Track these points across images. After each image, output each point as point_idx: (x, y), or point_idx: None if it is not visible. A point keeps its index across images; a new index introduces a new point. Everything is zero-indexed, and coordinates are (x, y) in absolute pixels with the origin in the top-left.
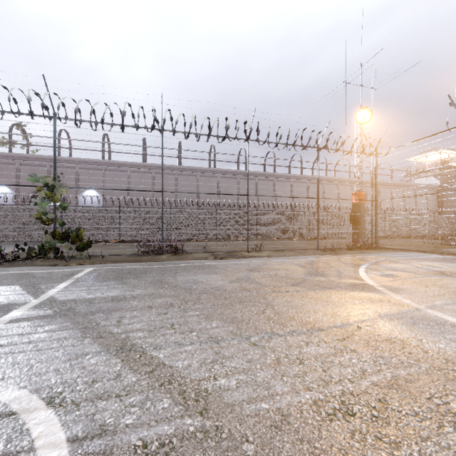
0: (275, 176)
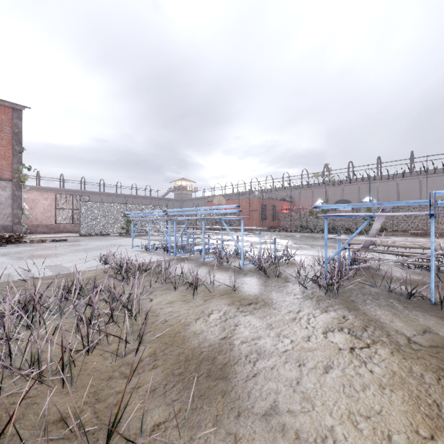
0: None
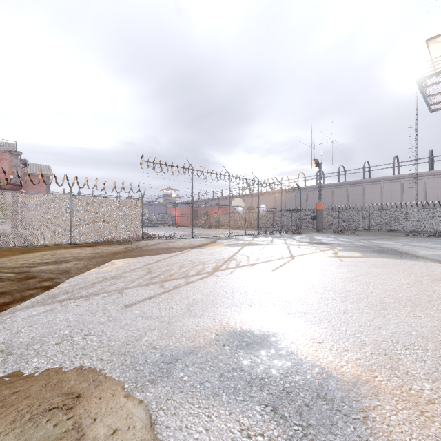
0: (363, 182)
